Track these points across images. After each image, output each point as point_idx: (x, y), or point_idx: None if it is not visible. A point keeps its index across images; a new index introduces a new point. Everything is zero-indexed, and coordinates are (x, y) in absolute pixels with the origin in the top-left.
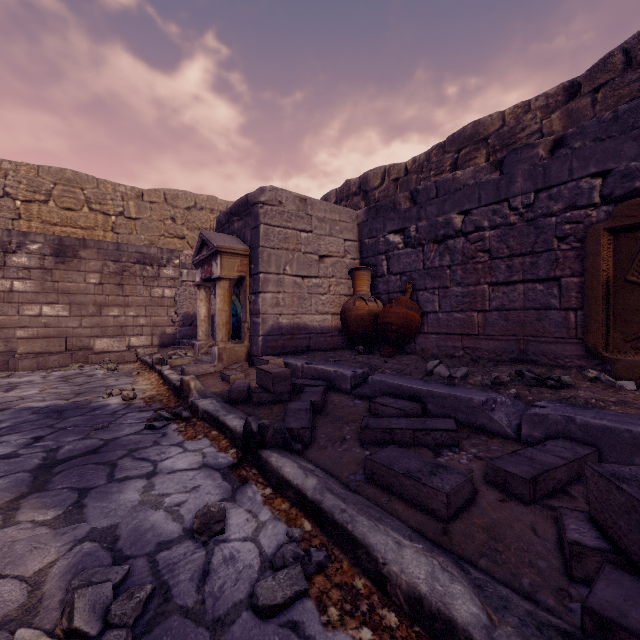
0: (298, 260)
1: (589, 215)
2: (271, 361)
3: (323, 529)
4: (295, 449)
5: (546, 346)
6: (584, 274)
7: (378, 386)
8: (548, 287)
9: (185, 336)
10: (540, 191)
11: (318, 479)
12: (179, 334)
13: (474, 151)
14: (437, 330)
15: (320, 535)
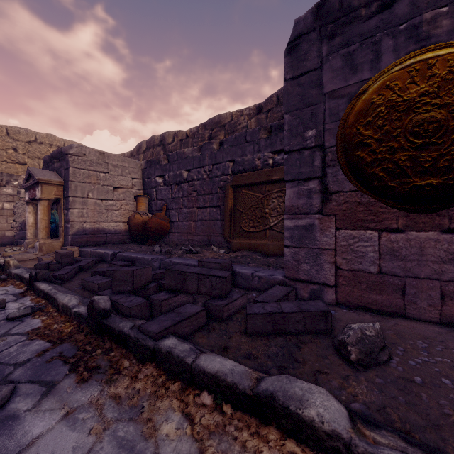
0: (98, 189)
1: (228, 179)
2: (69, 248)
3: (49, 301)
4: (56, 282)
5: (217, 237)
6: (224, 205)
7: (120, 257)
8: (217, 210)
9: (23, 238)
10: (214, 165)
11: (53, 286)
12: (17, 236)
13: (219, 131)
14: (178, 231)
15: (47, 303)
